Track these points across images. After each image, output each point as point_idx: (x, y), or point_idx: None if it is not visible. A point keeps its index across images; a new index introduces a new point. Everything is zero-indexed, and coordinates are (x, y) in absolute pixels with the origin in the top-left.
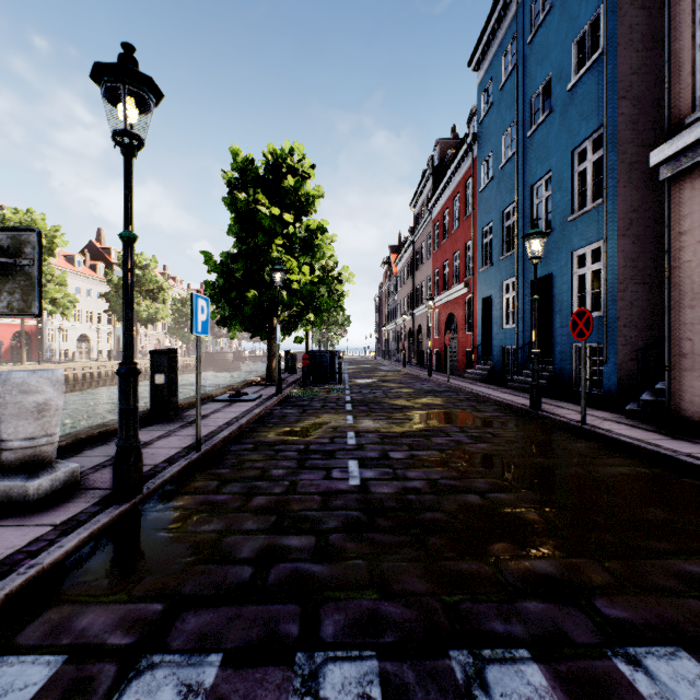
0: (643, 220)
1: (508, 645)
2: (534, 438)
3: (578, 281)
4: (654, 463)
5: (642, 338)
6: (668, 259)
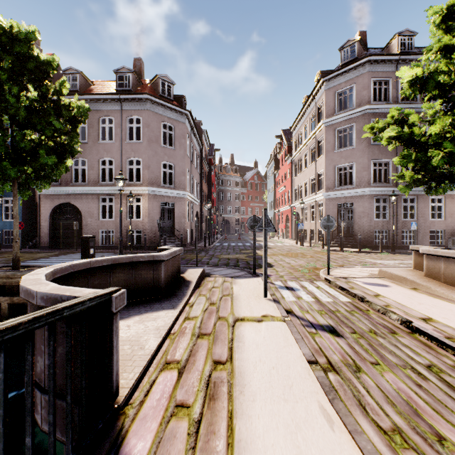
0: (29, 195)
1: (41, 259)
2: (11, 254)
3: (5, 208)
4: (41, 252)
5: (29, 228)
6: (40, 212)
